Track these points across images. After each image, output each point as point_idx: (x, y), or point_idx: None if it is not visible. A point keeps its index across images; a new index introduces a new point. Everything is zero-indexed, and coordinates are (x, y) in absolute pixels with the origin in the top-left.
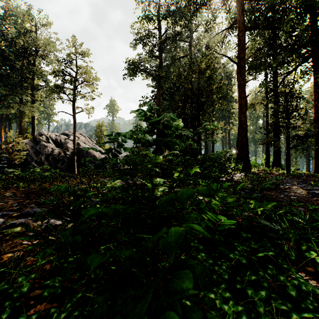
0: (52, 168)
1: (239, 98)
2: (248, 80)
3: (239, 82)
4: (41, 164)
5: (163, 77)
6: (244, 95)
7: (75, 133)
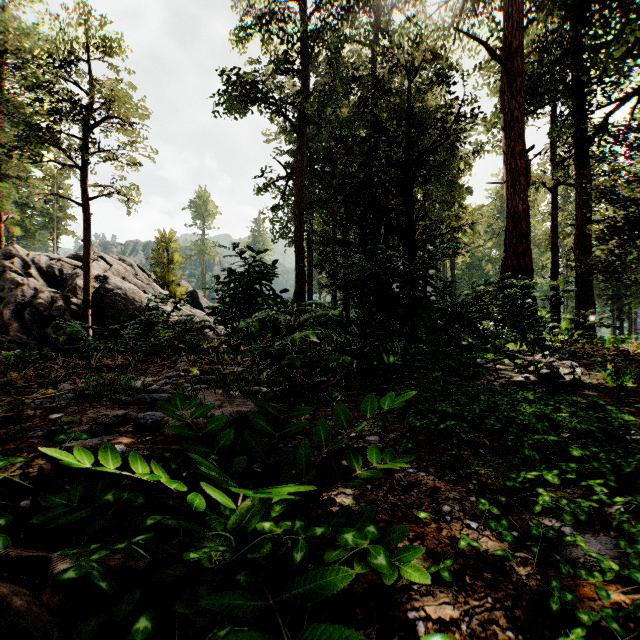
0: (32, 338)
1: (510, 156)
2: (532, 111)
3: (507, 115)
4: (2, 329)
5: (311, 119)
6: (524, 148)
7: (88, 251)
